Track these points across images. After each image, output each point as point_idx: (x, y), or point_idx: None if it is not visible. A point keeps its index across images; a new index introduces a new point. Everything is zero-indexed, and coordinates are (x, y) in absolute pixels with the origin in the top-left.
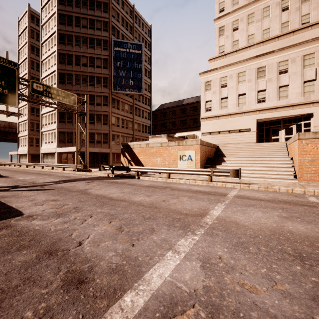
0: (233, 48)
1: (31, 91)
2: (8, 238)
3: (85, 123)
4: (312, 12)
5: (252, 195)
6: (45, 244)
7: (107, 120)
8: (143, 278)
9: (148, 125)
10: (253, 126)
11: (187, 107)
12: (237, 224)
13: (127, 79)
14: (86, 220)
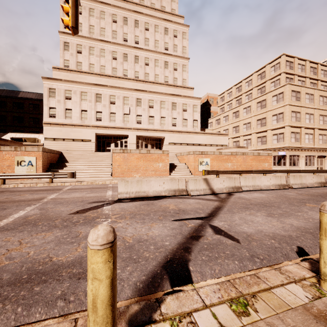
0: (77, 67)
1: None
2: None
3: None
4: (129, 70)
5: (80, 187)
6: None
7: None
8: (9, 217)
9: None
10: (93, 138)
11: (25, 102)
12: (62, 198)
13: None
14: None
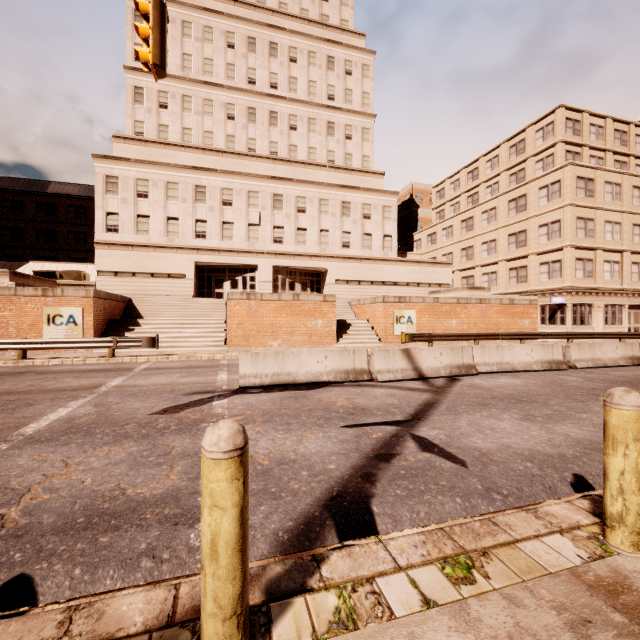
0: (160, 136)
1: None
2: None
3: None
4: (258, 139)
5: (167, 365)
6: None
7: None
8: (41, 419)
9: None
10: (190, 271)
11: (60, 202)
12: (134, 386)
13: None
14: None
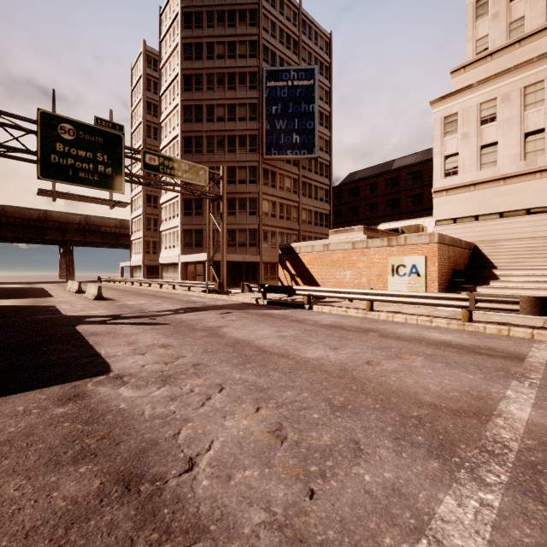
0: (510, 37)
1: (142, 167)
2: (69, 424)
3: (221, 213)
4: None
5: None
6: (125, 453)
7: (256, 208)
8: None
9: (325, 212)
10: None
11: (401, 174)
12: None
13: (289, 134)
14: (211, 398)
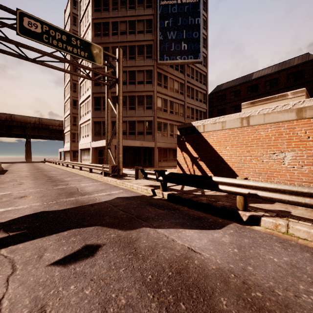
0: None
1: (18, 31)
2: None
3: (117, 95)
4: None
5: None
6: None
7: (152, 103)
8: None
9: (203, 110)
10: None
11: (260, 82)
12: None
13: (179, 43)
14: None
